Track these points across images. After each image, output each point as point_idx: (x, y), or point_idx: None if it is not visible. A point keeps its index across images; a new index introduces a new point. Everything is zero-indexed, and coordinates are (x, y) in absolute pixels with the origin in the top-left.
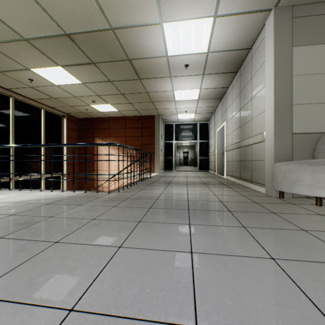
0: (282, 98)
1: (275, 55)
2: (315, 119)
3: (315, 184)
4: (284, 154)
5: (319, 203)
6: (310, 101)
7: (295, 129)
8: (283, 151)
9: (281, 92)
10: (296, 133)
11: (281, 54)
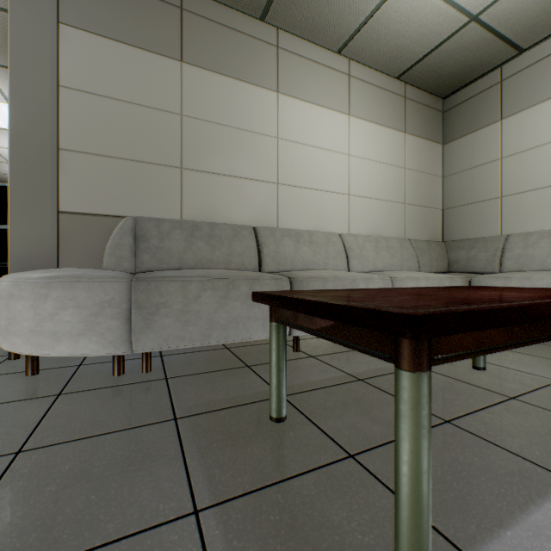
0: (33, 128)
1: (13, 23)
2: (114, 188)
3: (11, 325)
4: (38, 257)
5: (29, 369)
6: (103, 150)
7: (70, 203)
8: (34, 248)
9: (30, 114)
10: (71, 212)
11: (29, 27)
